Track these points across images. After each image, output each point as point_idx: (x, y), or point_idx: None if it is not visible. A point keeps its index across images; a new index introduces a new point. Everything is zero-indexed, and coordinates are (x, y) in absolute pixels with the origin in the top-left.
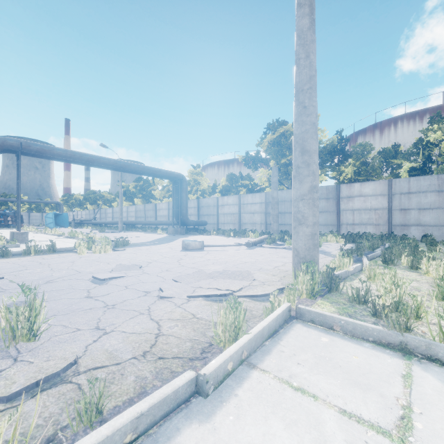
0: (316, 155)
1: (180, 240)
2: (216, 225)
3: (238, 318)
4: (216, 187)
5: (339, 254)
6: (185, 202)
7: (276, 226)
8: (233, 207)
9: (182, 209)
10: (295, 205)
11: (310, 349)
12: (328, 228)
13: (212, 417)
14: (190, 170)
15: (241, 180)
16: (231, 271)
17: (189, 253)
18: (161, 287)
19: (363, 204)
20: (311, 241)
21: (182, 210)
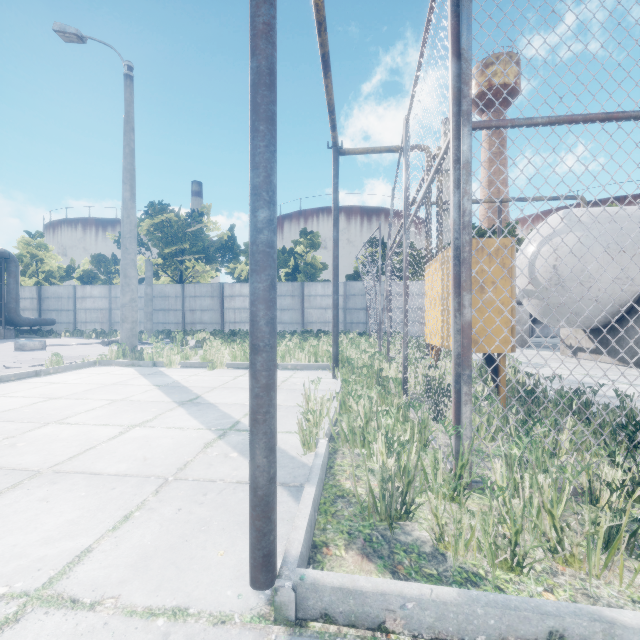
0: (135, 279)
1: (7, 344)
2: (73, 324)
3: (59, 360)
4: (73, 270)
5: (162, 342)
6: (14, 291)
7: (150, 325)
8: (100, 300)
9: (8, 301)
10: (121, 310)
11: (94, 369)
12: (213, 327)
13: (43, 377)
14: (23, 238)
15: (114, 265)
16: (70, 356)
17: (27, 352)
18: (5, 365)
19: (243, 303)
20: (131, 333)
21: (8, 303)
